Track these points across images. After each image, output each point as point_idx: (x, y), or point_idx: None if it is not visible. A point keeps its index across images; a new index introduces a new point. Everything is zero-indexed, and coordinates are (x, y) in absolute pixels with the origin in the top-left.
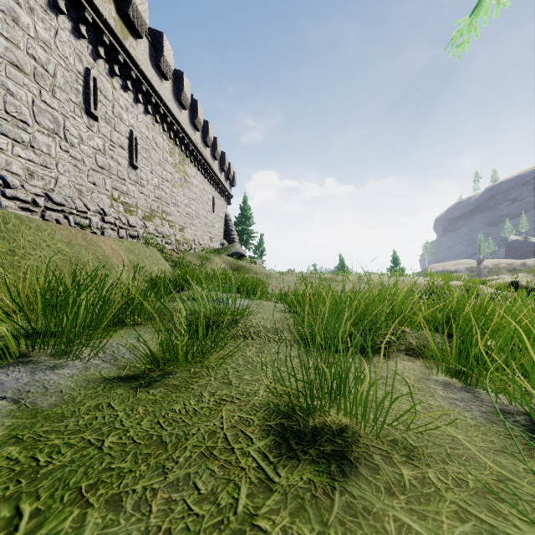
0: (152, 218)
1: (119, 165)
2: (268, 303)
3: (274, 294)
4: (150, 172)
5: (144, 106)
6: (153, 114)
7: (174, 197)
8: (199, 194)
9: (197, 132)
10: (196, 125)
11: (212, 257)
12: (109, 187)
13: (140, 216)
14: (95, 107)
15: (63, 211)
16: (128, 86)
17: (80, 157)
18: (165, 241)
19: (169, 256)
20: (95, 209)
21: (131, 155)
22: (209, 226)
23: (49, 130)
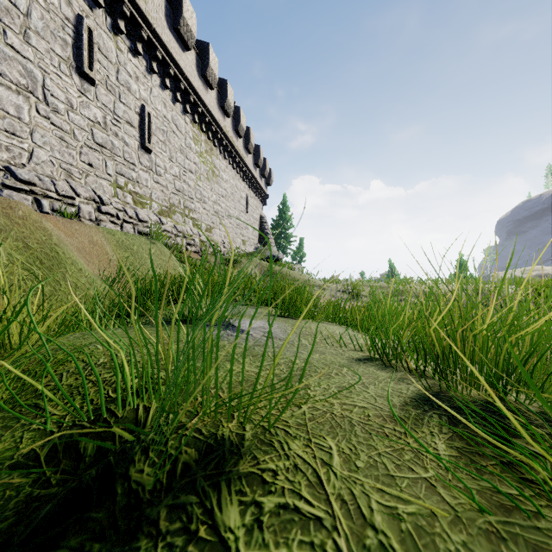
0: (171, 214)
1: (126, 146)
2: (319, 326)
3: (325, 309)
4: (169, 159)
5: (160, 79)
6: (172, 90)
7: (199, 192)
8: (230, 191)
9: (227, 119)
10: (225, 110)
11: (243, 260)
12: (112, 171)
13: (154, 210)
14: (91, 67)
15: (34, 193)
16: (137, 49)
17: (69, 128)
18: (187, 241)
19: (187, 257)
20: (89, 195)
21: (143, 135)
22: (242, 228)
23: (19, 86)
